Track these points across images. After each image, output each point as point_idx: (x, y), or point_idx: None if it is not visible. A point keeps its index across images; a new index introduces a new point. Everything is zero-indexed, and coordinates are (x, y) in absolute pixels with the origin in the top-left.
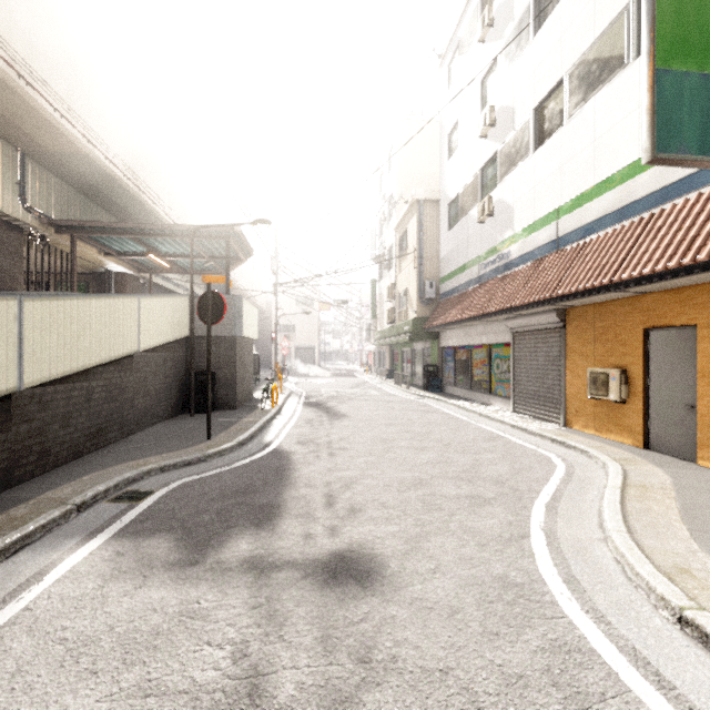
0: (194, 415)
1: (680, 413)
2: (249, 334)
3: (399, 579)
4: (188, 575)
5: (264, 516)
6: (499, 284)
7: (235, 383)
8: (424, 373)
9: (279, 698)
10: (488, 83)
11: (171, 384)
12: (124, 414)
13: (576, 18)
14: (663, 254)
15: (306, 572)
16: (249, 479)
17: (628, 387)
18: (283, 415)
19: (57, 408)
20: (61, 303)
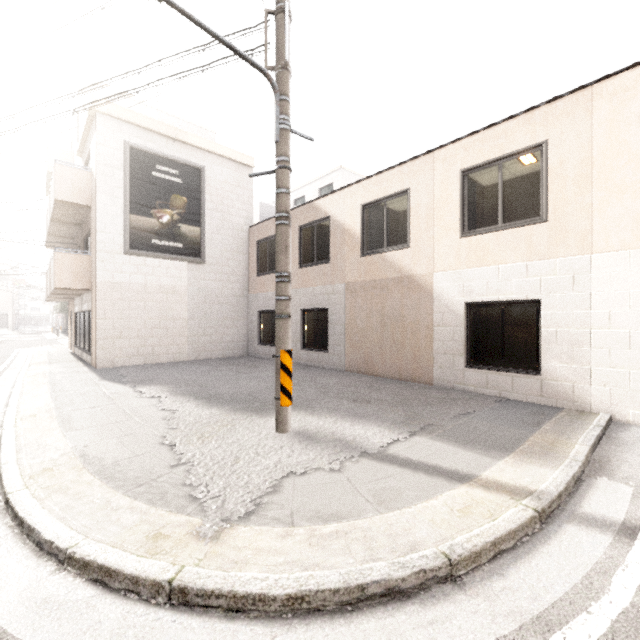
0: None
1: None
2: None
3: None
4: None
5: None
6: None
7: None
8: None
9: None
10: None
11: None
12: None
13: None
14: None
15: None
16: None
17: None
18: None
19: None
20: None
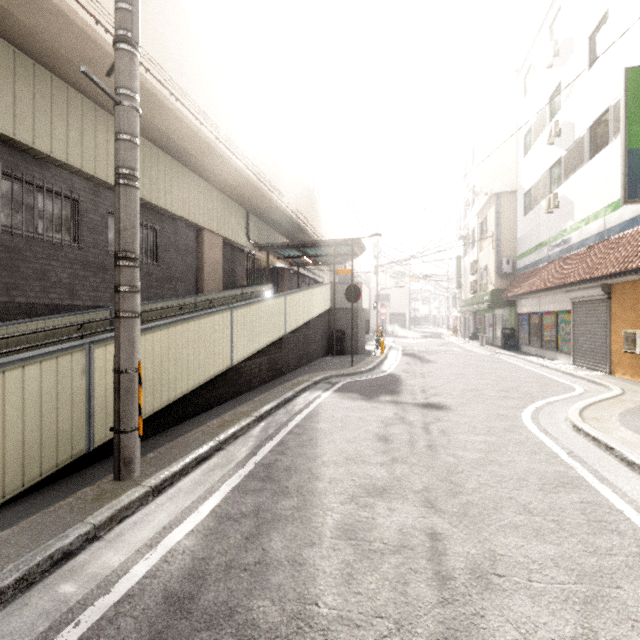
0: (335, 356)
1: None
2: (364, 306)
3: (454, 410)
4: (369, 401)
5: (392, 393)
6: (561, 264)
7: (357, 338)
8: (501, 335)
9: (410, 420)
10: (555, 100)
11: (322, 337)
12: (308, 351)
13: (617, 64)
14: None
15: (415, 405)
16: (380, 382)
17: None
18: (389, 359)
19: (291, 344)
20: (293, 296)
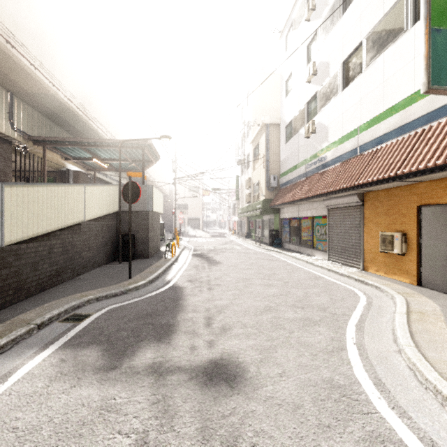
0: (121, 262)
1: (443, 262)
2: (157, 210)
3: (257, 381)
4: (108, 377)
5: (164, 333)
6: (319, 177)
7: (148, 241)
8: (270, 235)
9: None
10: (312, 47)
11: (106, 242)
12: (75, 262)
13: (371, 1)
14: (433, 155)
15: (191, 375)
16: (154, 306)
17: (407, 245)
18: (179, 262)
19: (28, 258)
20: (31, 189)
